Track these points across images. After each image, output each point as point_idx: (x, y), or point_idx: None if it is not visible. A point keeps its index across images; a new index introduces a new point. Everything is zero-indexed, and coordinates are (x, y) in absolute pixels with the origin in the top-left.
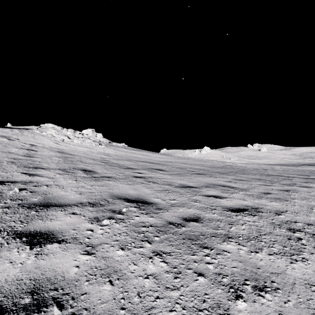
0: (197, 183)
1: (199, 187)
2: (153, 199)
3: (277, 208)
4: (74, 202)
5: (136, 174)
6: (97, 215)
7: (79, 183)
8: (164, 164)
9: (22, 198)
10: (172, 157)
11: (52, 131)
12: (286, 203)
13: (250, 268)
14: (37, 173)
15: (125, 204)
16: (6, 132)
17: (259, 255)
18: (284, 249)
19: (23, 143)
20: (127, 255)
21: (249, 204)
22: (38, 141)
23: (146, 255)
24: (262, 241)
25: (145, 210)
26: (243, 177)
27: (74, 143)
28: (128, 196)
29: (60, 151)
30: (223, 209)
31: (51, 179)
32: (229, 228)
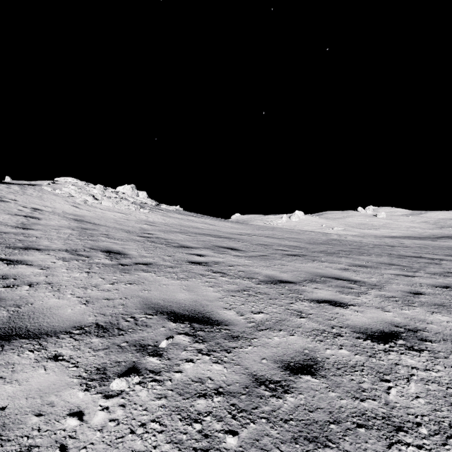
0: (294, 274)
1: (299, 281)
2: (222, 311)
3: None
4: (67, 323)
5: (193, 258)
6: (106, 360)
7: (92, 279)
8: (238, 238)
9: None
10: (248, 226)
11: (72, 188)
12: None
13: None
14: (24, 259)
15: (168, 325)
16: None
17: None
18: None
19: (21, 207)
20: None
21: (398, 321)
22: (46, 202)
23: None
24: None
25: (206, 342)
26: (364, 261)
27: (102, 207)
28: (175, 306)
29: (77, 219)
30: (355, 336)
31: (45, 271)
32: (386, 394)
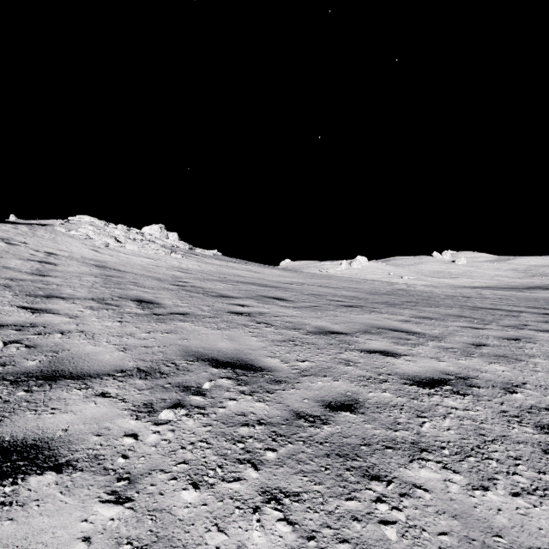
0: (347, 326)
1: (352, 333)
2: (266, 359)
3: (506, 378)
4: (108, 367)
5: (234, 308)
6: (151, 398)
7: (126, 328)
8: (287, 287)
9: (6, 360)
10: (300, 274)
11: (89, 228)
12: (519, 366)
13: (480, 537)
14: (49, 307)
15: (210, 370)
16: (4, 231)
17: (492, 496)
18: (542, 478)
19: (33, 251)
20: (205, 503)
21: (451, 370)
22: (61, 246)
23: (247, 502)
24: (492, 458)
25: (249, 385)
26: (430, 313)
27: (127, 251)
28: (216, 354)
29: (99, 265)
30: (401, 382)
31: (74, 320)
32: (419, 426)
